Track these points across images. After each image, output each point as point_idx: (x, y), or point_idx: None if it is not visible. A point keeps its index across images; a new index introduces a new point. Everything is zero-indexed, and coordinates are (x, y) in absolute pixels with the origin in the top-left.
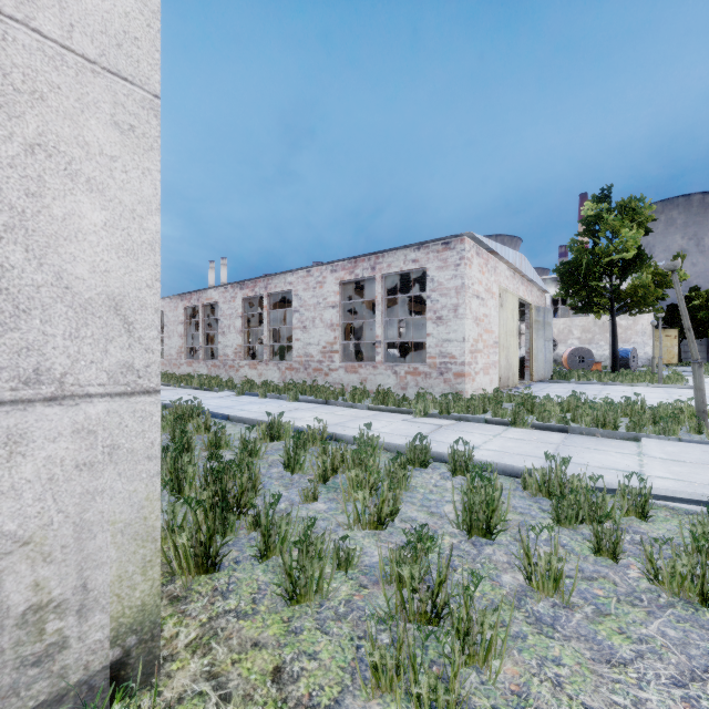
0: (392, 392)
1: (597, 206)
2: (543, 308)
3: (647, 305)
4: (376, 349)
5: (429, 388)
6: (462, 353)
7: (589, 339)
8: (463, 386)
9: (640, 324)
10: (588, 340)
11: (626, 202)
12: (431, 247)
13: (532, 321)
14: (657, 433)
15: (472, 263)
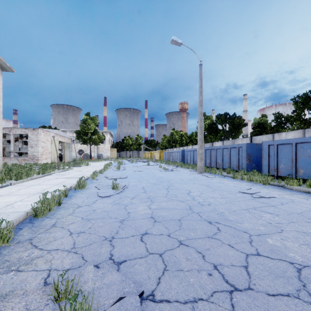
0: (17, 164)
1: (86, 117)
2: (69, 143)
3: (97, 143)
4: (11, 153)
5: (29, 163)
6: (38, 155)
7: (93, 151)
8: (38, 162)
9: (106, 147)
10: (93, 151)
11: (93, 117)
12: (29, 129)
13: (65, 146)
14: (66, 166)
15: (41, 134)
